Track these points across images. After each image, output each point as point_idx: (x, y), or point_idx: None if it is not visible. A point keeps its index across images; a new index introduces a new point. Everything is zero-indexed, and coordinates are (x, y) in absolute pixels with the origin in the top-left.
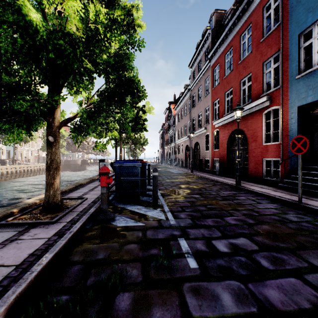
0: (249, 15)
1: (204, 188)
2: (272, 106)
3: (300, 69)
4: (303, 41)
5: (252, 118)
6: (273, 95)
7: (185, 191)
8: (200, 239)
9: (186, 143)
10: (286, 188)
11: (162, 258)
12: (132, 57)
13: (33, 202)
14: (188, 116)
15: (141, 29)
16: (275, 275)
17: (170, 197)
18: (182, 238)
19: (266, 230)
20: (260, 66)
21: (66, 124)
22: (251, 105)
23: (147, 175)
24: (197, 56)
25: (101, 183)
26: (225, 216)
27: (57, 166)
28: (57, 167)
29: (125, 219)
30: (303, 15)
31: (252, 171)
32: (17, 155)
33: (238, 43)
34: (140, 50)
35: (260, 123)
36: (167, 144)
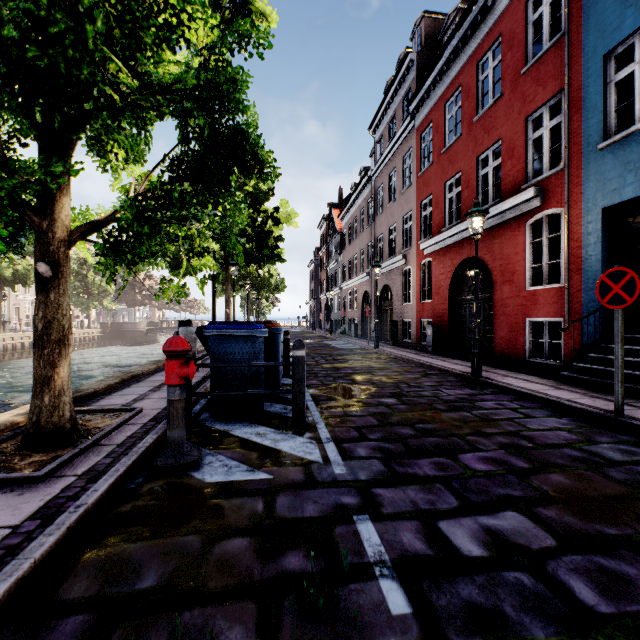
0: (497, 19)
1: (406, 381)
2: (545, 209)
3: (607, 129)
4: (615, 70)
5: (503, 233)
6: (548, 185)
7: (364, 390)
8: (410, 517)
9: (363, 288)
10: (579, 381)
11: (315, 588)
12: (245, 79)
13: (6, 422)
14: (368, 232)
15: (266, 22)
16: (622, 635)
17: (332, 403)
18: (363, 516)
19: (561, 489)
20: (519, 126)
21: (86, 236)
22: (501, 207)
23: (283, 355)
24: (387, 109)
25: (167, 376)
26: (459, 451)
27: (63, 337)
28: (62, 339)
29: (227, 464)
30: (615, 13)
31: (502, 344)
32: (9, 311)
33: (472, 78)
34: (261, 56)
35: (520, 244)
36: (324, 290)
